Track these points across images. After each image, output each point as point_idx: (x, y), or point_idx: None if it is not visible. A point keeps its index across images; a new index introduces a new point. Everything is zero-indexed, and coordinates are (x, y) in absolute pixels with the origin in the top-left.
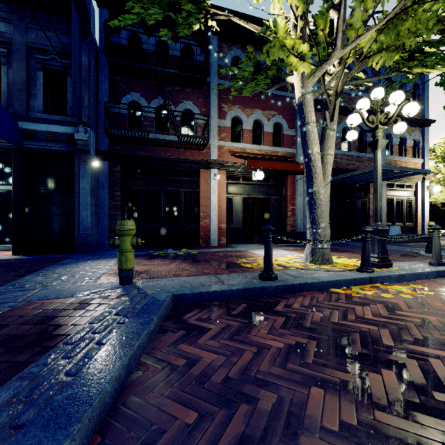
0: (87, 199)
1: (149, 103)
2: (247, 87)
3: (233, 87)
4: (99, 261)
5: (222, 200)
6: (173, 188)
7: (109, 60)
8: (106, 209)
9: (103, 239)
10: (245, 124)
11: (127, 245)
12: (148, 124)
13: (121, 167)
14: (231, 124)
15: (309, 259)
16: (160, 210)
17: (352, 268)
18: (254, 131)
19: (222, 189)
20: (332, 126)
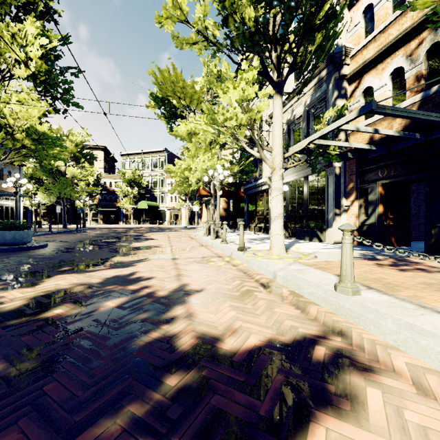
0: None
1: None
2: None
3: None
4: None
5: None
6: None
7: None
8: None
9: None
10: None
11: None
12: None
13: None
14: None
15: None
16: None
17: None
18: None
19: None
20: None
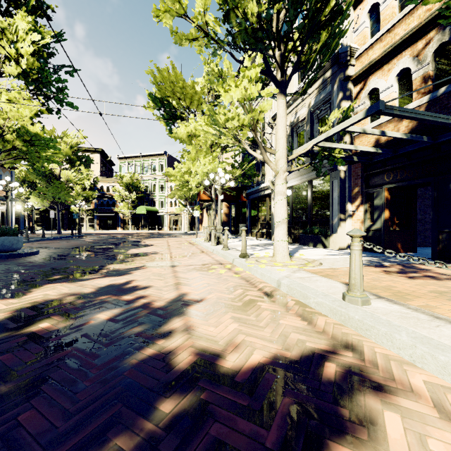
0: None
1: None
2: None
3: None
4: None
5: None
6: None
7: None
8: None
9: None
10: None
11: None
12: None
13: None
14: None
15: None
16: None
17: None
18: None
19: None
20: None
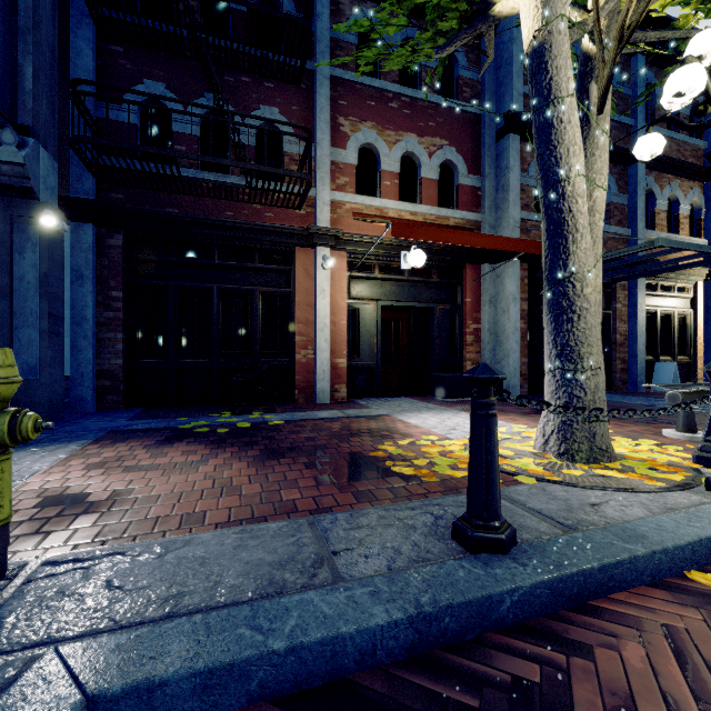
0: (31, 302)
1: (185, 107)
2: (395, 55)
3: (362, 60)
4: (22, 455)
5: (339, 311)
6: (238, 284)
7: None
8: (89, 327)
9: (82, 392)
10: (384, 161)
11: None
12: (184, 150)
13: (125, 239)
14: (358, 161)
15: (555, 448)
16: (212, 330)
17: (684, 478)
18: (403, 175)
19: (340, 289)
20: (602, 125)
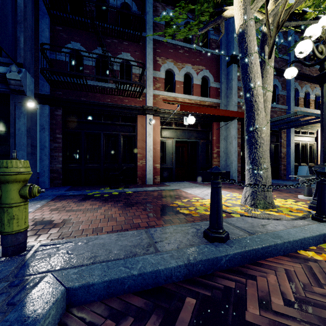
0: (23, 139)
1: (89, 53)
2: (181, 32)
3: (167, 33)
4: None
5: (156, 143)
6: (112, 131)
7: (48, 6)
8: (47, 150)
9: (44, 179)
10: (177, 76)
11: (12, 196)
12: (88, 72)
13: (62, 112)
14: (165, 76)
15: (249, 202)
16: (100, 151)
17: (303, 215)
18: (185, 83)
19: (157, 133)
20: (270, 64)
